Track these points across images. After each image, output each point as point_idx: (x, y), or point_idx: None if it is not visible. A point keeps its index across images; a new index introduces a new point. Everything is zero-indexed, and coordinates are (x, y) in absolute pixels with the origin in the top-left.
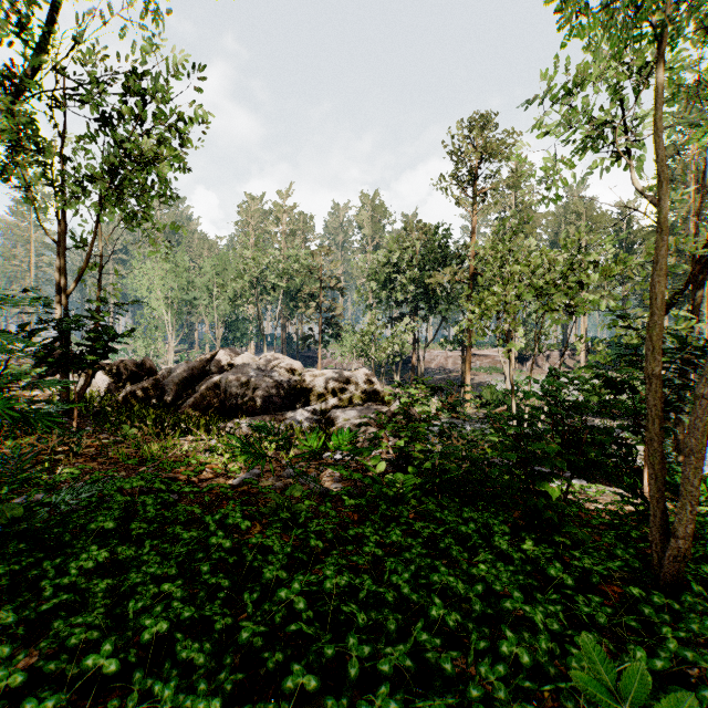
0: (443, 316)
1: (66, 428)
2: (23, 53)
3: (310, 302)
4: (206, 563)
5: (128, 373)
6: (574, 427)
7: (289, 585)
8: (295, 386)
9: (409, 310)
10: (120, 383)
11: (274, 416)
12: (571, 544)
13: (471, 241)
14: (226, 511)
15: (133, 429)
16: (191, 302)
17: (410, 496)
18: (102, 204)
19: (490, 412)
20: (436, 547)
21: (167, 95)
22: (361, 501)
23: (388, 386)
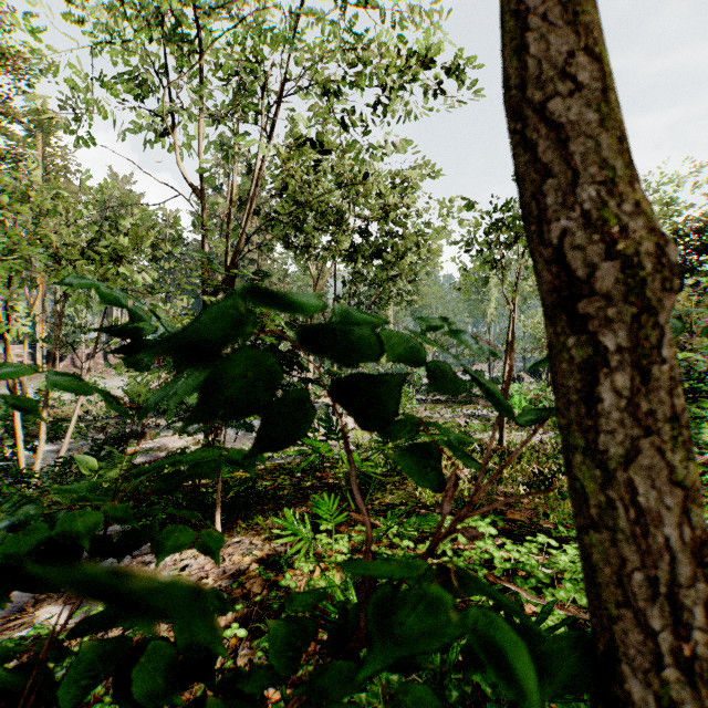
0: None
1: None
2: None
3: None
4: None
5: None
6: None
7: None
8: None
9: None
10: None
11: None
12: None
13: None
14: None
15: None
16: None
17: None
18: None
19: None
20: None
21: None
22: None
23: None
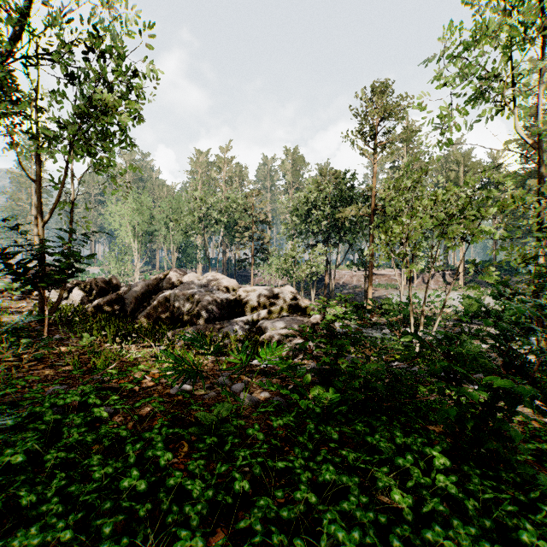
0: (349, 244)
1: (37, 336)
2: (2, 20)
3: (244, 233)
4: (109, 521)
5: (98, 289)
6: (512, 350)
7: (209, 540)
8: (231, 300)
9: (323, 239)
10: (91, 297)
11: (213, 325)
12: (520, 481)
13: (373, 184)
14: (150, 435)
15: (92, 337)
16: (153, 233)
17: (336, 411)
18: (71, 149)
19: (388, 319)
20: (367, 473)
21: (124, 57)
22: (289, 422)
23: (306, 299)
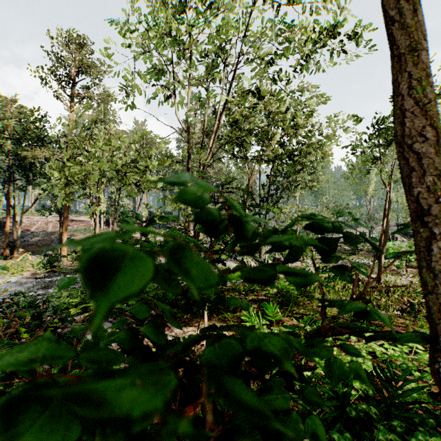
0: (42, 188)
1: None
2: None
3: None
4: None
5: None
6: None
7: None
8: None
9: (4, 179)
10: None
11: None
12: None
13: (68, 131)
14: None
15: None
16: None
17: None
18: None
19: None
20: None
21: None
22: None
23: None
